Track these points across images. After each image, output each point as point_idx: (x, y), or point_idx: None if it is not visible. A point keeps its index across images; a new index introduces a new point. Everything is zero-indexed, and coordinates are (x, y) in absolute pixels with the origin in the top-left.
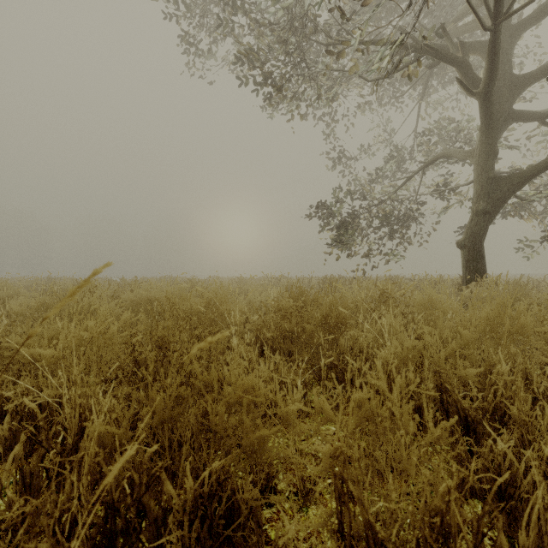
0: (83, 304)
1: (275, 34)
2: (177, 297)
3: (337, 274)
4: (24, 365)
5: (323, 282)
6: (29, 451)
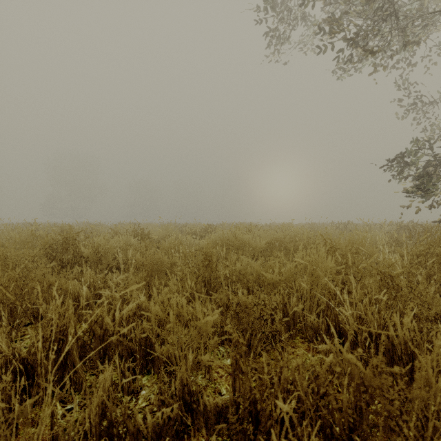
0: (241, 242)
1: (363, 4)
2: (293, 239)
3: (411, 220)
4: (245, 282)
5: (414, 229)
6: (352, 350)
